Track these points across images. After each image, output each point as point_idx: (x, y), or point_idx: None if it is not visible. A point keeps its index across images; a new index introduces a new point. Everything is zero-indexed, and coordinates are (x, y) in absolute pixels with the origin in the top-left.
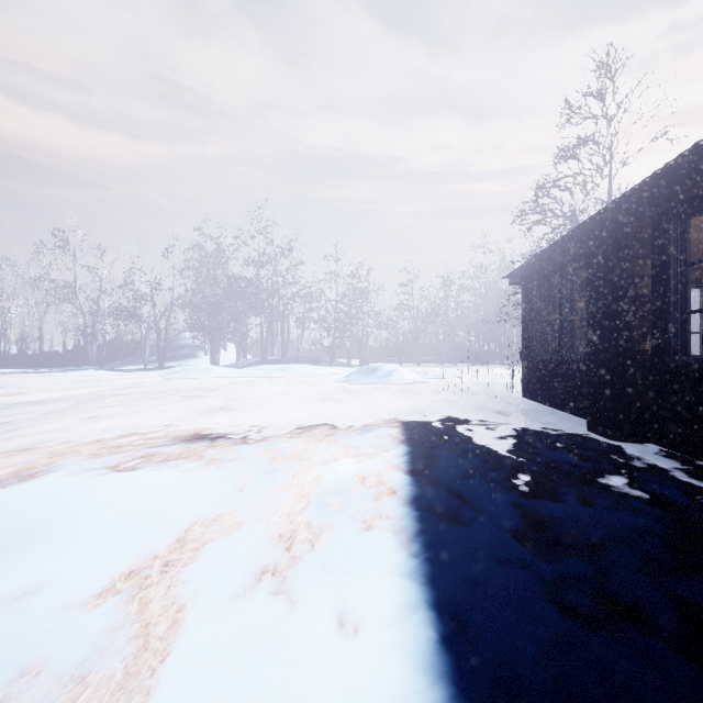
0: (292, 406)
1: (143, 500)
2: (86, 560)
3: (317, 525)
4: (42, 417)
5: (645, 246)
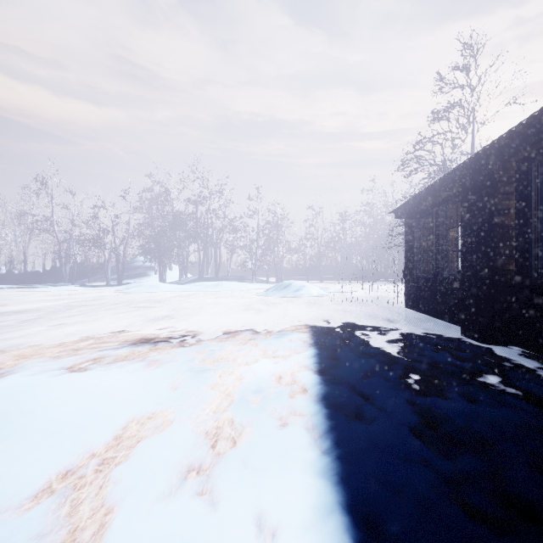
0: (222, 315)
1: (88, 400)
2: (27, 460)
3: (239, 423)
4: (18, 325)
5: (509, 185)
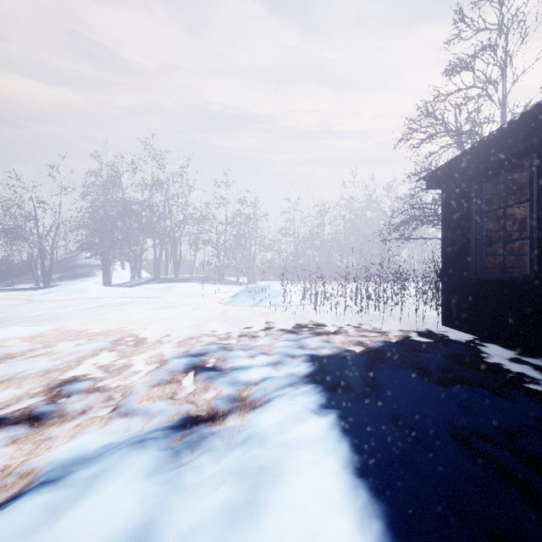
0: (132, 357)
1: None
2: None
3: None
4: None
5: None
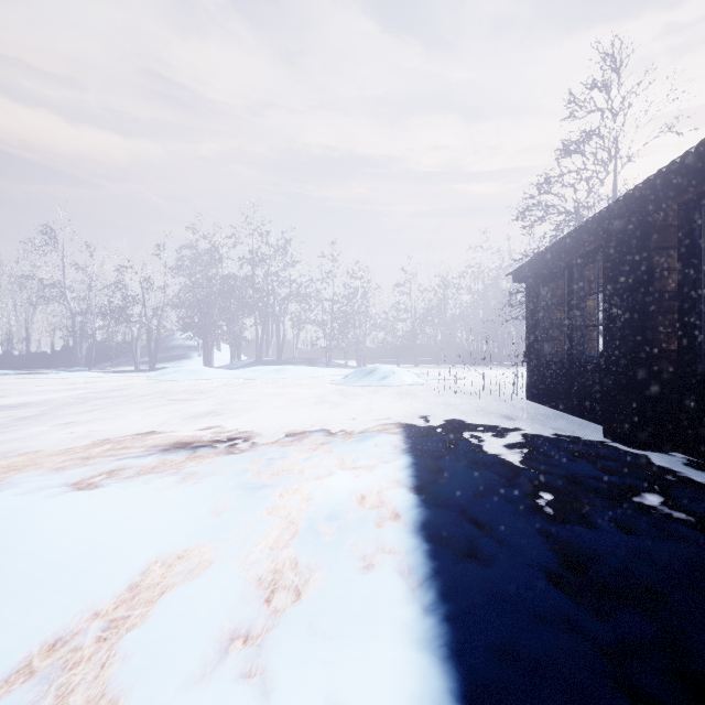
0: (285, 411)
1: (94, 531)
2: None
3: (306, 564)
4: (11, 424)
5: (670, 236)
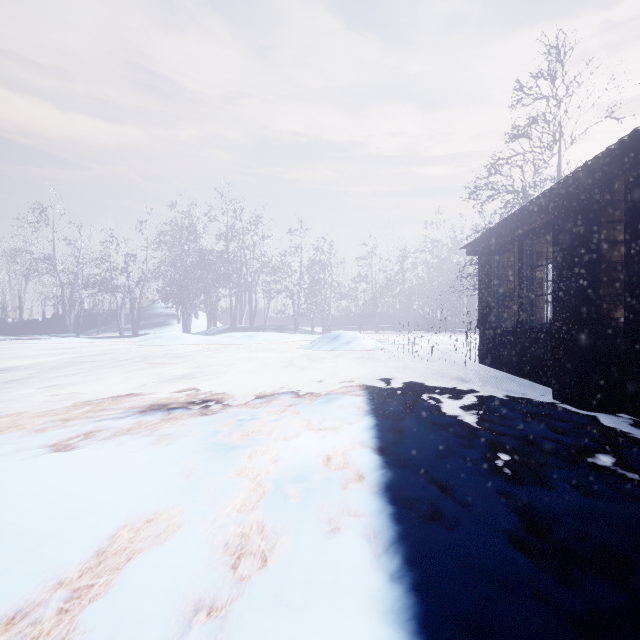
0: (256, 374)
1: (65, 495)
2: None
3: (273, 528)
4: None
5: (616, 210)
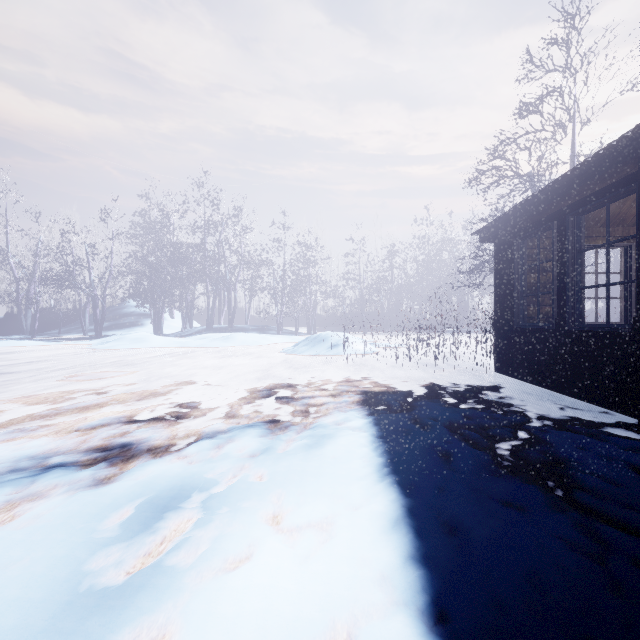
0: (219, 390)
1: None
2: None
3: None
4: None
5: None
